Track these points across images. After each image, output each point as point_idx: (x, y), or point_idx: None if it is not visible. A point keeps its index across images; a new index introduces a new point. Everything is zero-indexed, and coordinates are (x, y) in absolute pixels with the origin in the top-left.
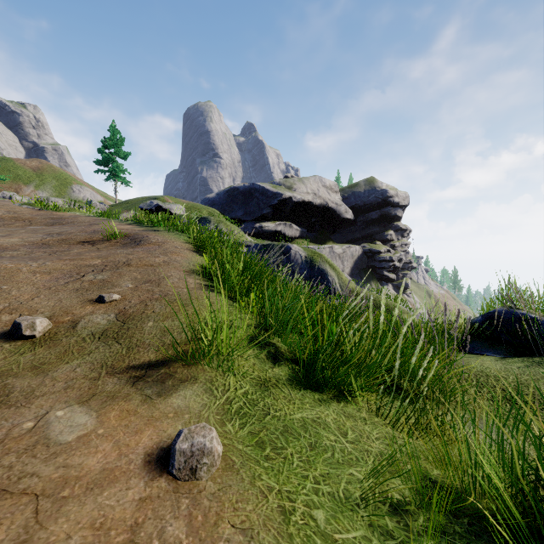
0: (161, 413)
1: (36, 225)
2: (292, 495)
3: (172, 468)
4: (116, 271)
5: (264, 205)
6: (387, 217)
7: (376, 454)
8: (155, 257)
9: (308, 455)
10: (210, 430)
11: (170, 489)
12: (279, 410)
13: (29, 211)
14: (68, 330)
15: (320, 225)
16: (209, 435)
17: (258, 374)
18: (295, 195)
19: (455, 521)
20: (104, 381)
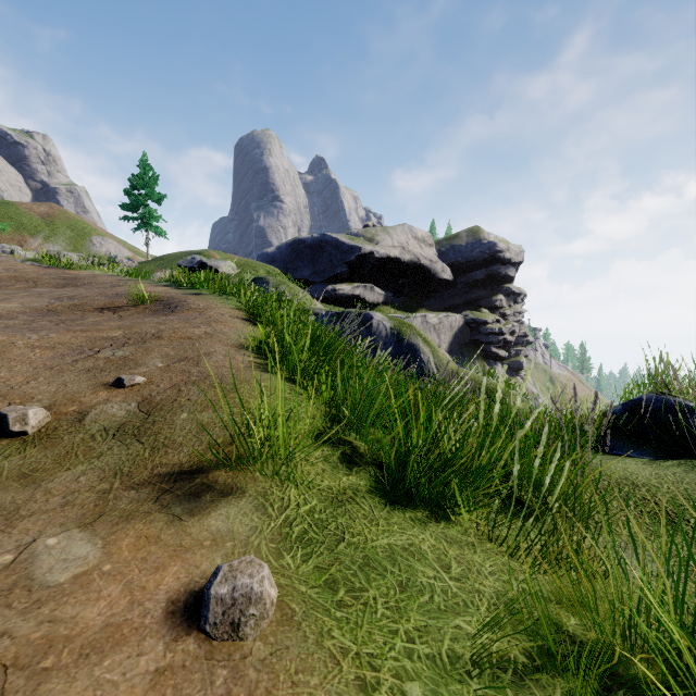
0: (193, 540)
1: (42, 287)
2: (376, 661)
3: (205, 623)
4: (141, 346)
5: (338, 262)
6: (495, 277)
7: (491, 596)
8: (194, 328)
9: (397, 599)
10: (260, 567)
11: (201, 653)
12: (357, 534)
13: (34, 269)
14: (72, 424)
15: (409, 288)
16: (258, 574)
17: (329, 484)
18: (378, 250)
19: (605, 695)
20: (116, 494)
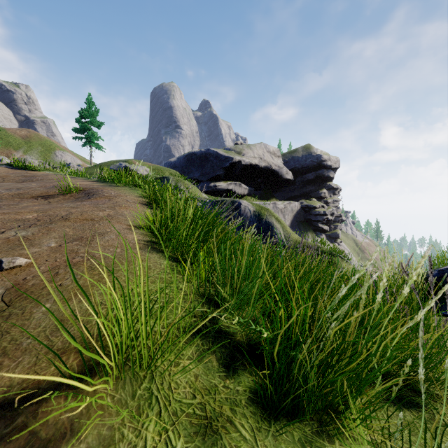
0: None
1: (7, 182)
2: None
3: None
4: (46, 226)
5: (218, 167)
6: (321, 178)
7: None
8: (99, 211)
9: None
10: None
11: None
12: None
13: (6, 170)
14: None
15: (264, 185)
16: None
17: (202, 399)
18: (244, 159)
19: None
20: None
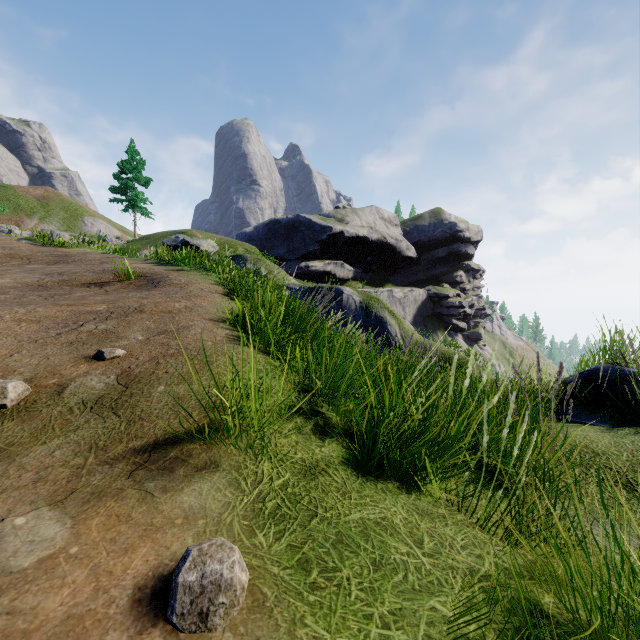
0: (164, 518)
1: (35, 264)
2: None
3: (172, 614)
4: (124, 319)
5: (311, 240)
6: (456, 255)
7: (465, 572)
8: (175, 302)
9: (371, 578)
10: (230, 550)
11: None
12: (329, 508)
13: (28, 247)
14: (51, 397)
15: (376, 265)
16: (229, 559)
17: (302, 456)
18: (347, 229)
19: None
20: (90, 469)
